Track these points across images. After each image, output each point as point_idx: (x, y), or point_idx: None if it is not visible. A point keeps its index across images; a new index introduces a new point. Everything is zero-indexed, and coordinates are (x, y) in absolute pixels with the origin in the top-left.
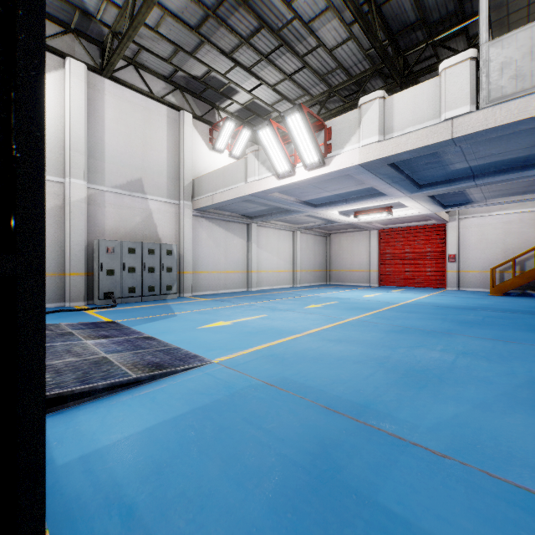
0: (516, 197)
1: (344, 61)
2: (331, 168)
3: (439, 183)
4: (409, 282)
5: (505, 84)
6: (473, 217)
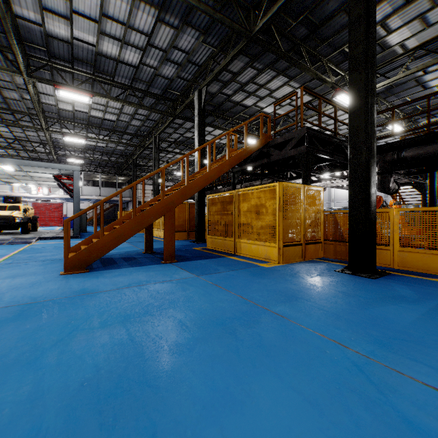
0: (85, 202)
1: (41, 156)
2: (51, 196)
3: (70, 199)
4: (48, 224)
5: (85, 193)
6: (72, 203)
